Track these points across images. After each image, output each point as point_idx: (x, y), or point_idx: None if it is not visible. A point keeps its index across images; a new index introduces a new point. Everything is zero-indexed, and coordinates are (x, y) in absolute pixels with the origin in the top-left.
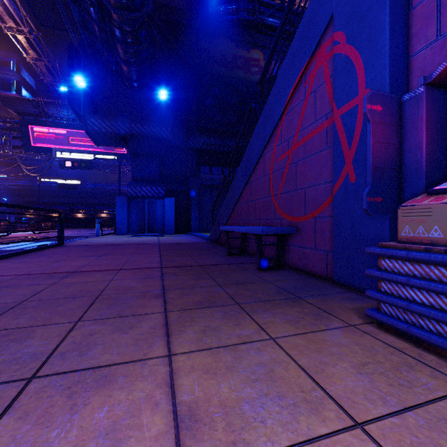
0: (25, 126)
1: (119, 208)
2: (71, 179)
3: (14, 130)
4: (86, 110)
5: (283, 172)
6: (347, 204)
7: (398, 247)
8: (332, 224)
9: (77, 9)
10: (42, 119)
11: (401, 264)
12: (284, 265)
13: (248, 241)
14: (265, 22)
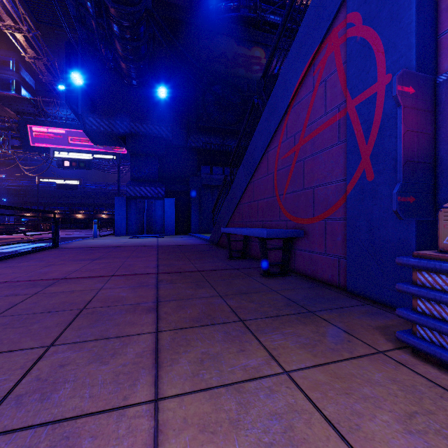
0: (24, 125)
1: (118, 209)
2: (70, 180)
3: (12, 129)
4: (84, 109)
5: (289, 170)
6: (363, 205)
7: (441, 258)
8: (345, 227)
9: (74, 4)
10: (41, 119)
11: (446, 279)
12: (290, 270)
13: (250, 243)
14: (266, 19)
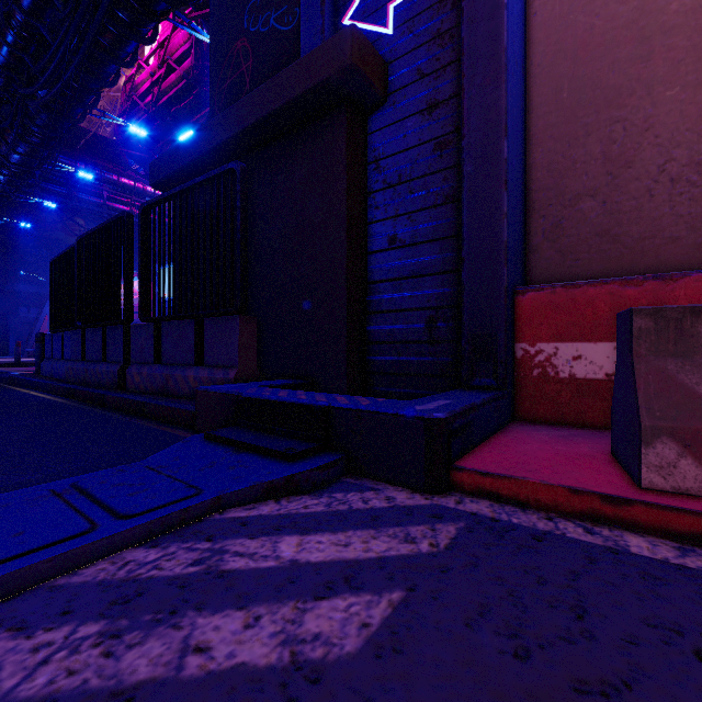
0: None
1: None
2: None
3: None
4: None
5: None
6: None
7: None
8: None
9: None
10: None
11: None
12: None
13: None
14: None
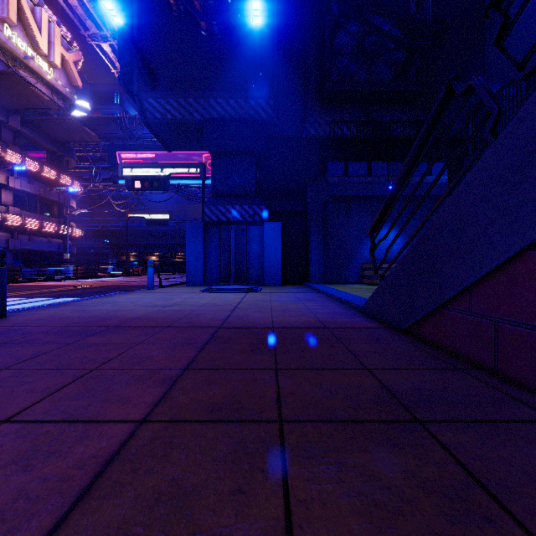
0: (113, 153)
1: (191, 242)
2: (160, 213)
3: (104, 160)
4: (141, 85)
5: None
6: None
7: None
8: None
9: None
10: (130, 143)
11: None
12: None
13: None
14: None
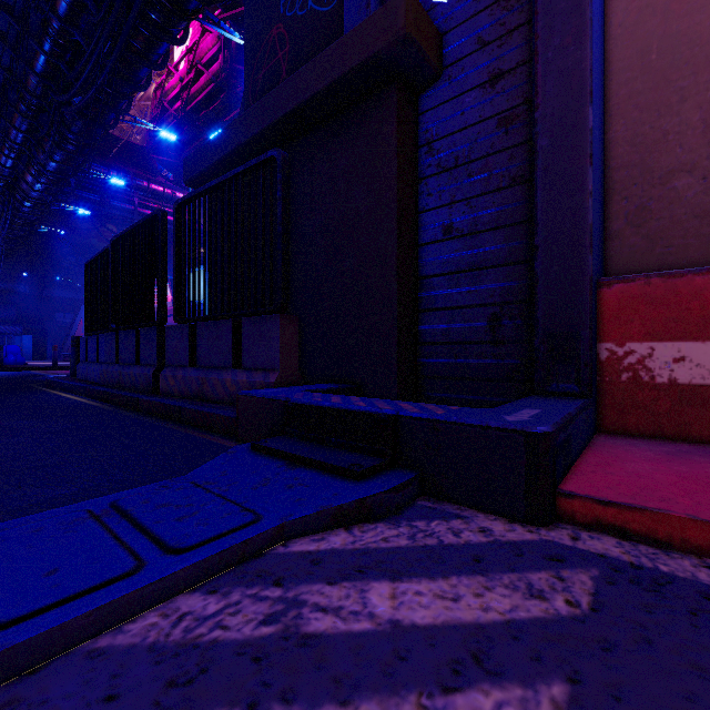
0: None
1: None
2: None
3: None
4: None
5: None
6: None
7: None
8: None
9: None
10: None
11: None
12: None
13: None
14: None
